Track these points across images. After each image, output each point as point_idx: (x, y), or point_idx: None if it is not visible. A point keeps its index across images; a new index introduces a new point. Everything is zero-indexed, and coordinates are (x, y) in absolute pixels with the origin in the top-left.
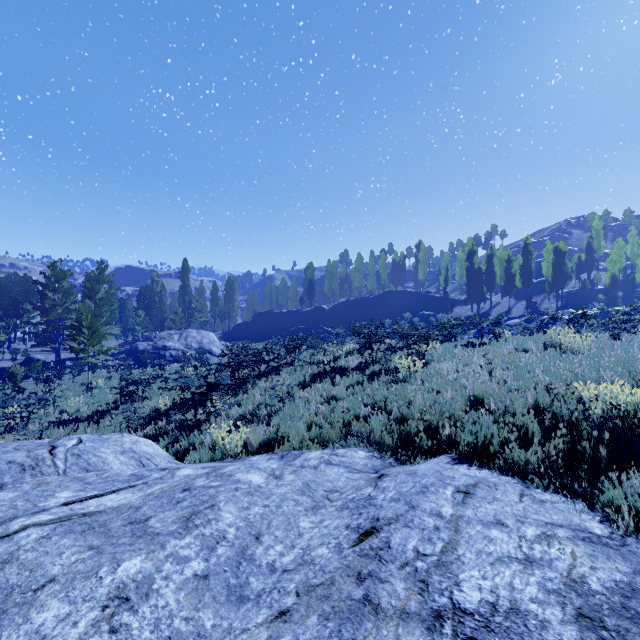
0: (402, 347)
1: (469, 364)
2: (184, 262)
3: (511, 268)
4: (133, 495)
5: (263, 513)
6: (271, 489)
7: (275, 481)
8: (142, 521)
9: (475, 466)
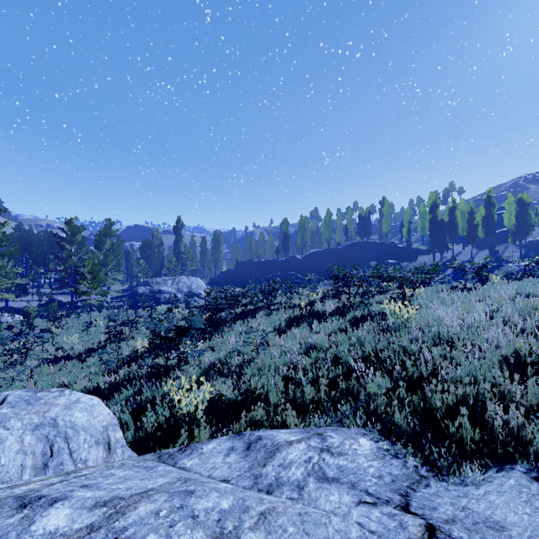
0: (378, 292)
1: (472, 311)
2: (178, 219)
3: (474, 219)
4: None
5: None
6: None
7: None
8: None
9: None
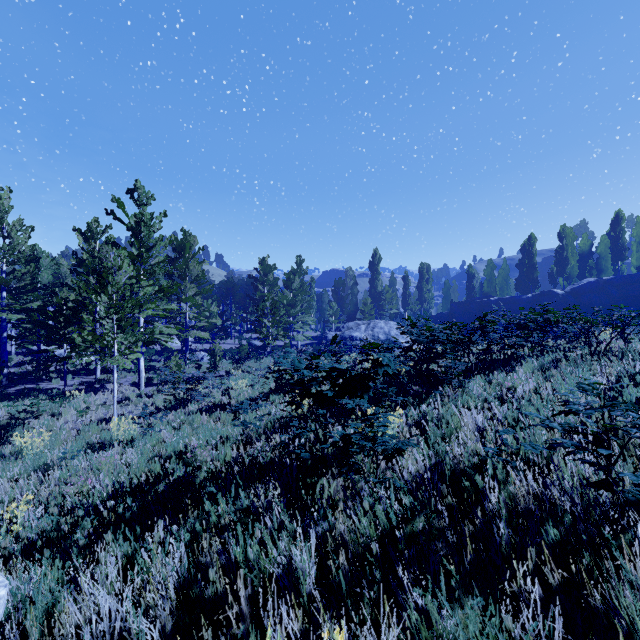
0: None
1: None
2: (374, 252)
3: None
4: None
5: None
6: None
7: None
8: None
9: None
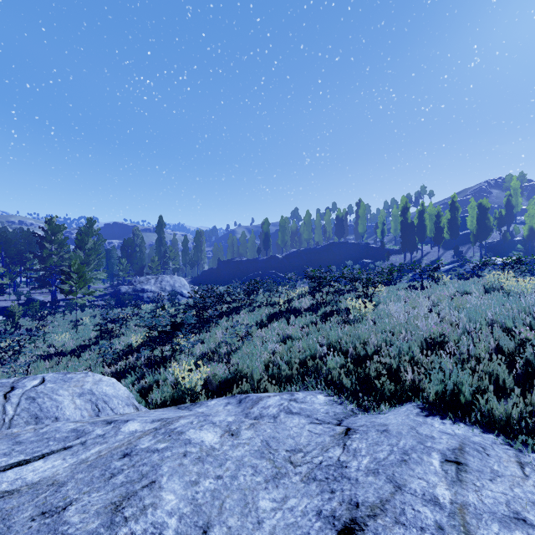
0: (349, 290)
1: (416, 306)
2: (160, 218)
3: (440, 222)
4: (63, 462)
5: (214, 489)
6: (226, 451)
7: (231, 440)
8: (58, 510)
9: (448, 418)
